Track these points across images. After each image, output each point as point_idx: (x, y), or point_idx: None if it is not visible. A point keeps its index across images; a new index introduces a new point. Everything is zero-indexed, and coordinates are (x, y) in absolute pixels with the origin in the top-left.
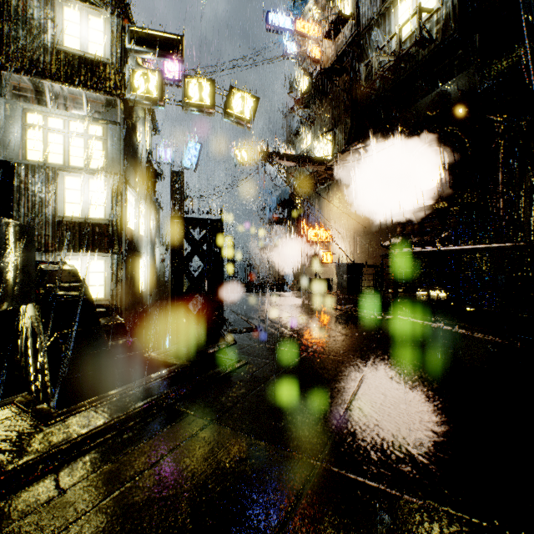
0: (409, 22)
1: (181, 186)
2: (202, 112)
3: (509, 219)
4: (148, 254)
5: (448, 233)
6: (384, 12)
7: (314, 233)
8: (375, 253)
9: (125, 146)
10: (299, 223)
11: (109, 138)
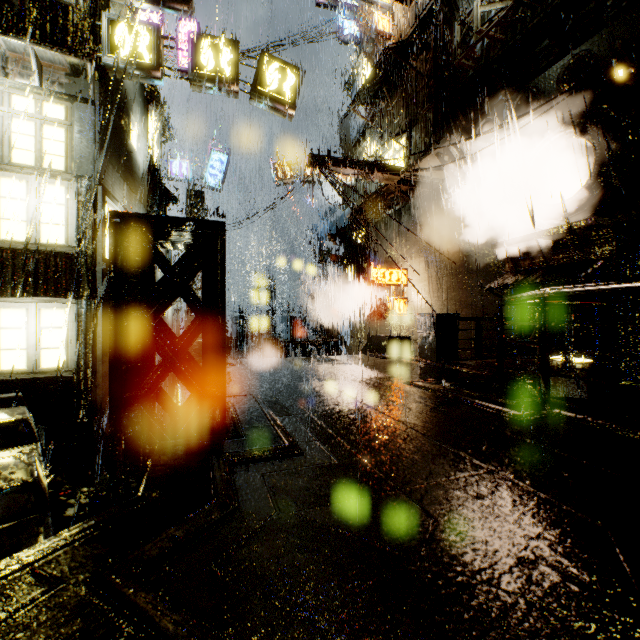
0: None
1: (201, 211)
2: (220, 90)
3: None
4: None
5: (597, 266)
6: None
7: (381, 272)
8: (471, 299)
9: (104, 138)
10: (360, 261)
11: (76, 124)
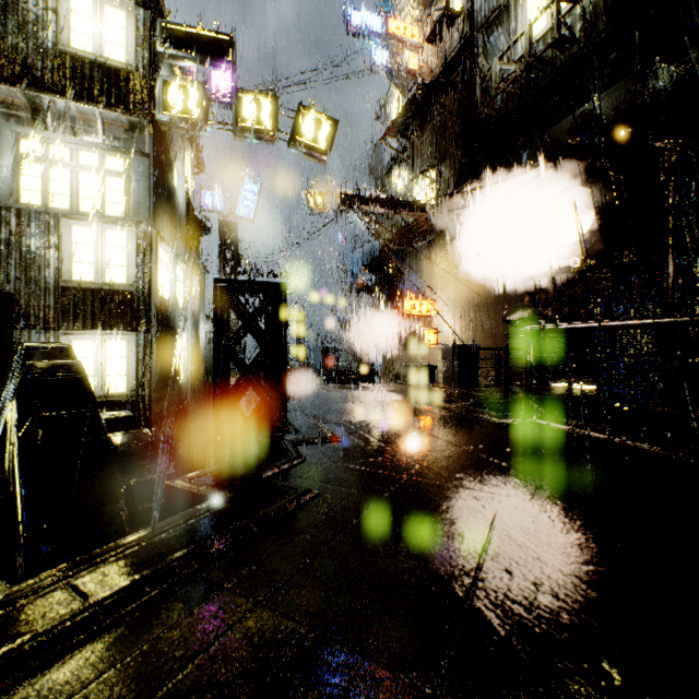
0: (542, 16)
1: (234, 242)
2: (260, 139)
3: (683, 283)
4: (188, 333)
5: (596, 303)
6: (507, 5)
7: (412, 304)
8: (495, 331)
9: (156, 185)
10: (392, 291)
11: (134, 175)
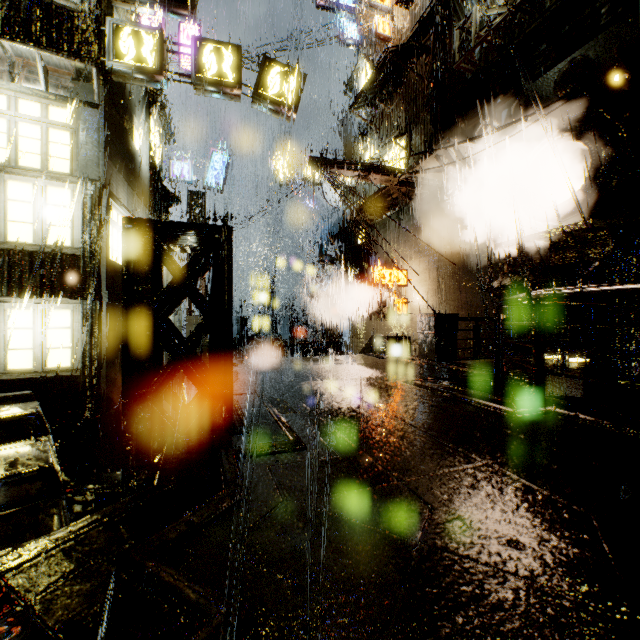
0: None
1: (202, 212)
2: (222, 93)
3: None
4: None
5: (593, 268)
6: None
7: (381, 273)
8: (470, 300)
9: (108, 142)
10: (361, 261)
11: (81, 127)
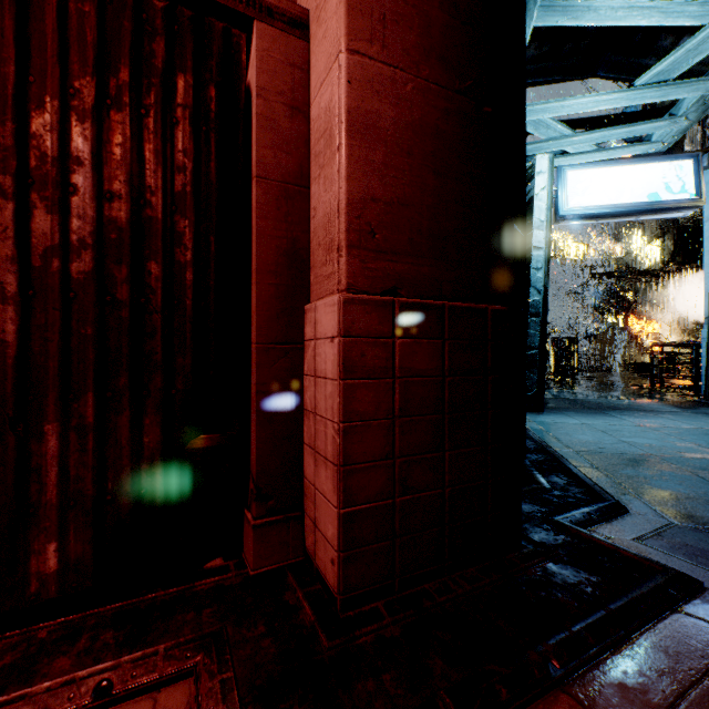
0: None
1: None
2: None
3: None
4: None
5: None
6: None
7: (639, 326)
8: None
9: None
10: (628, 313)
11: None
